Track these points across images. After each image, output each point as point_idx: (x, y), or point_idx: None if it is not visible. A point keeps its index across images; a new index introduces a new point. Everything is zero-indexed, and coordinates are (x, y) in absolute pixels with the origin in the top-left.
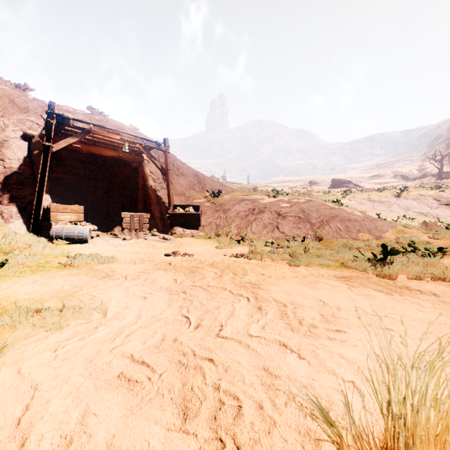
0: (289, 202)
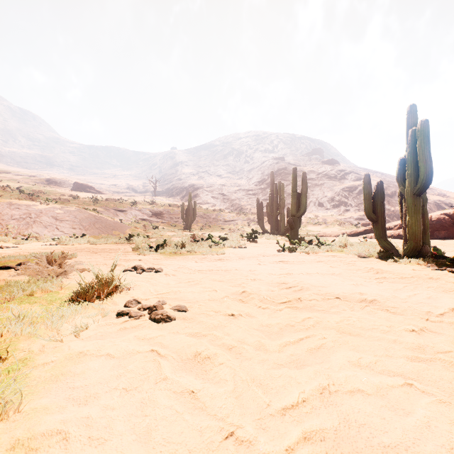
0: (62, 209)
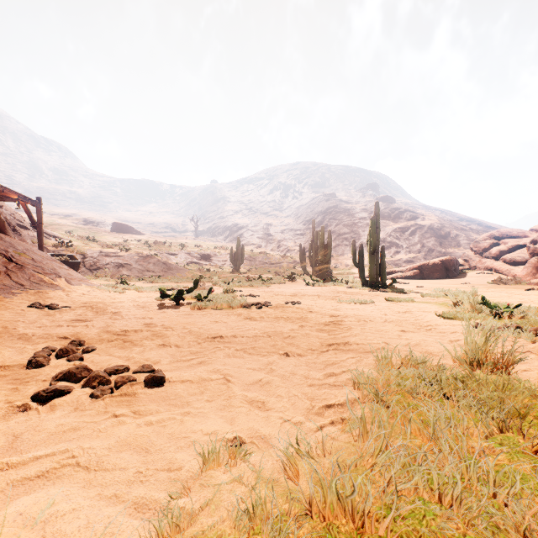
0: (138, 255)
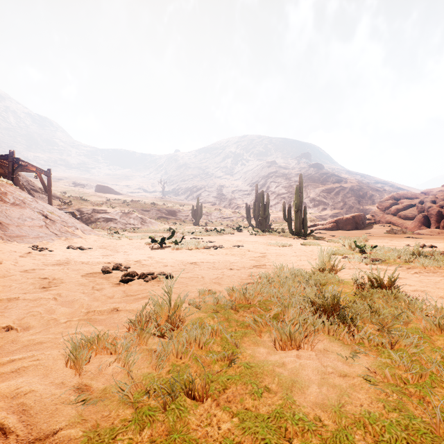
0: (121, 212)
